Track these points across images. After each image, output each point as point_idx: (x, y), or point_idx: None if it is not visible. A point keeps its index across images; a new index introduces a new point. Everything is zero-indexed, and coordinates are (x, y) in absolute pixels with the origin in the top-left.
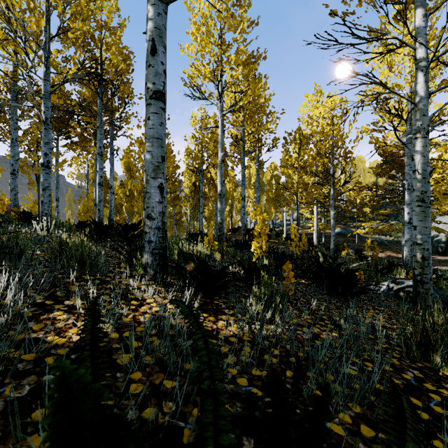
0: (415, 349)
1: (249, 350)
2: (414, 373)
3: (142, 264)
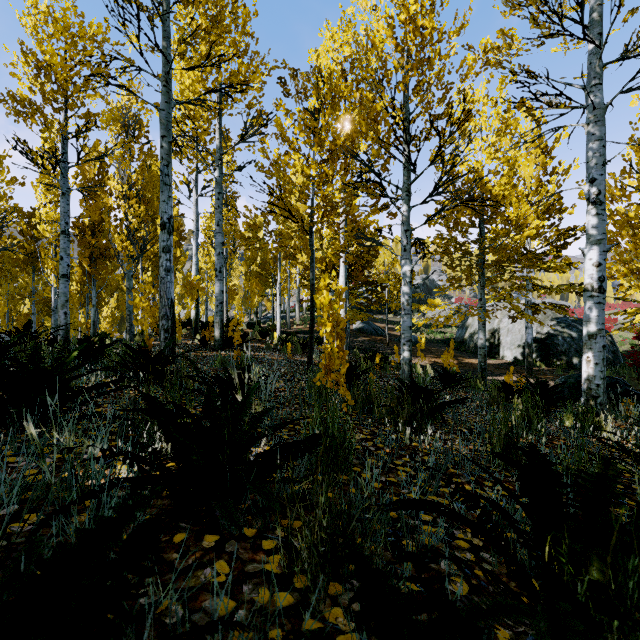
0: None
1: None
2: None
3: None
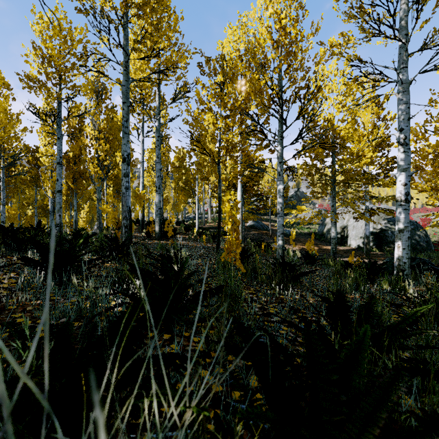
0: None
1: None
2: None
3: None
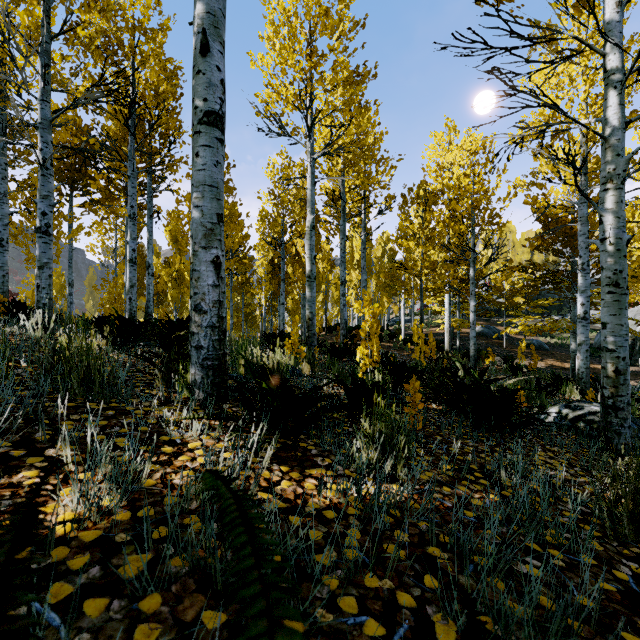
0: (625, 523)
1: (358, 534)
2: (631, 567)
3: (187, 383)
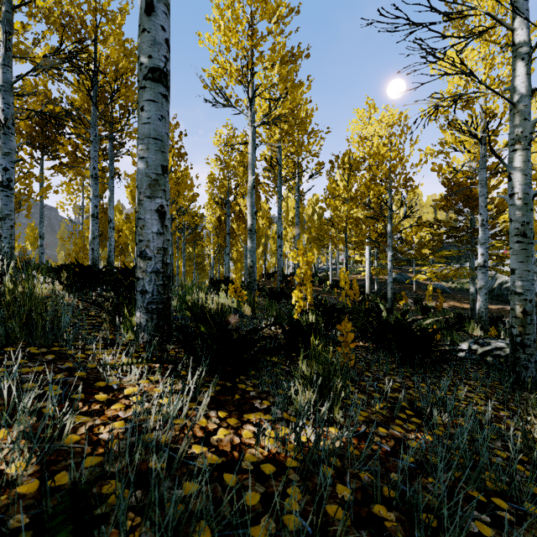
0: None
1: (298, 494)
2: None
3: (132, 326)
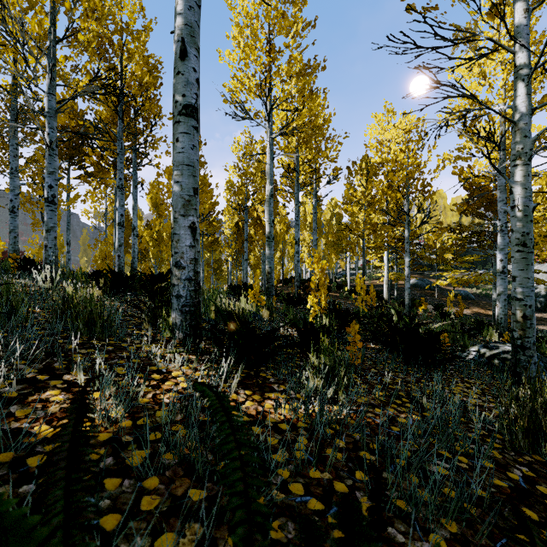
0: (521, 438)
1: (305, 441)
2: (523, 471)
3: (169, 325)
